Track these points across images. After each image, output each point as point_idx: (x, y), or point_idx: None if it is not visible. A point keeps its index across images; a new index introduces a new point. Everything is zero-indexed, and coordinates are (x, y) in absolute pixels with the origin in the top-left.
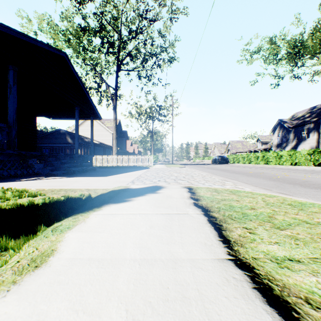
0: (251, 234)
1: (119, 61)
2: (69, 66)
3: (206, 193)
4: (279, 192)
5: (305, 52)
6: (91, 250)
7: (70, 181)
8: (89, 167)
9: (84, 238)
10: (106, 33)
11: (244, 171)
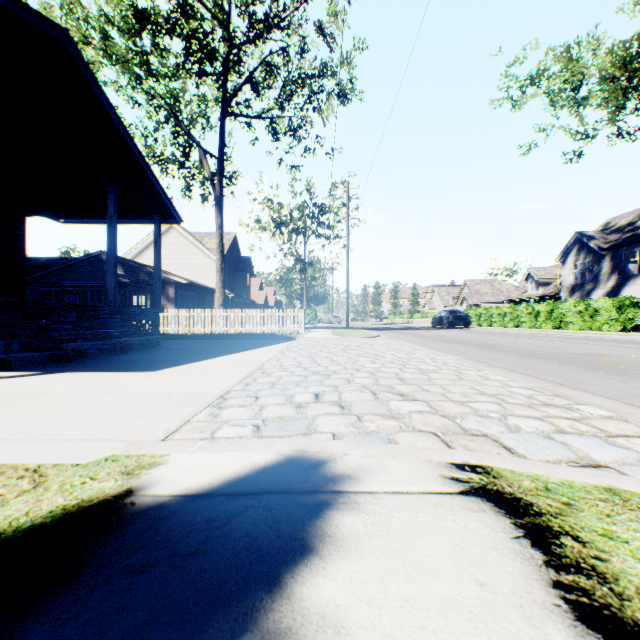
0: None
1: (226, 94)
2: (80, 73)
3: None
4: None
5: None
6: None
7: None
8: (133, 338)
9: None
10: (196, 26)
11: (543, 350)
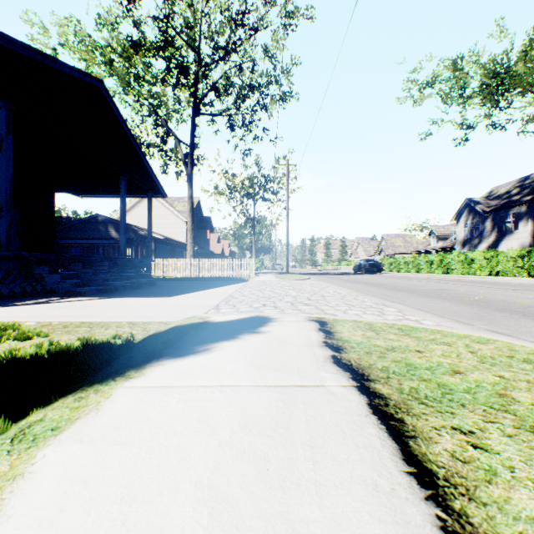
0: (479, 451)
1: (196, 99)
2: (109, 105)
3: (355, 334)
4: (489, 330)
5: (512, 84)
6: (82, 513)
7: (105, 306)
8: (143, 279)
9: (79, 465)
10: (175, 51)
11: (412, 287)
